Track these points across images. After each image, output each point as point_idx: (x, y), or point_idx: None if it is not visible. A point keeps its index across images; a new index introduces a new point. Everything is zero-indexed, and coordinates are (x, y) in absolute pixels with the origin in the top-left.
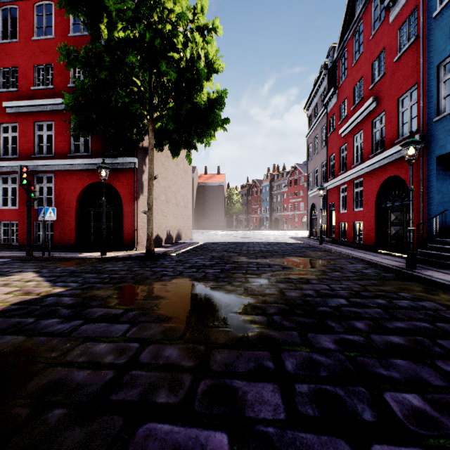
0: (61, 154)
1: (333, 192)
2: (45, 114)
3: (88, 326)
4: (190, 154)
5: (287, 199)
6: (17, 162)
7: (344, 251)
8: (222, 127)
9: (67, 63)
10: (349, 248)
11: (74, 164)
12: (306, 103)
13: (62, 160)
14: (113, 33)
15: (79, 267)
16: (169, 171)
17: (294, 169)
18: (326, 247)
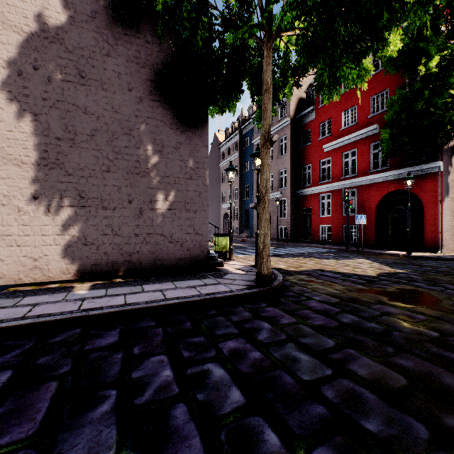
0: (362, 172)
1: None
2: (349, 145)
3: (451, 291)
4: None
5: None
6: (331, 184)
7: None
8: None
9: (389, 111)
10: None
11: (373, 178)
12: None
13: (364, 177)
14: (427, 65)
15: (394, 260)
16: None
17: None
18: None
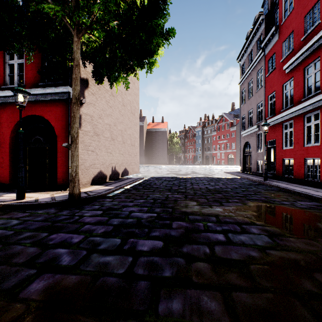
0: None
1: (273, 129)
2: None
3: None
4: (137, 99)
5: (216, 141)
6: None
7: (310, 192)
8: (166, 40)
9: None
10: (306, 187)
11: (6, 96)
12: (240, 53)
13: None
14: None
15: None
16: (114, 109)
17: (222, 117)
18: (280, 186)
